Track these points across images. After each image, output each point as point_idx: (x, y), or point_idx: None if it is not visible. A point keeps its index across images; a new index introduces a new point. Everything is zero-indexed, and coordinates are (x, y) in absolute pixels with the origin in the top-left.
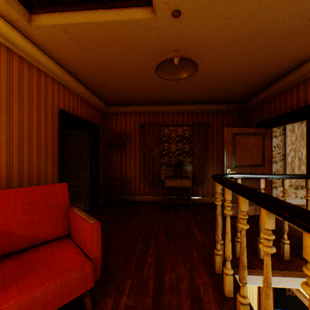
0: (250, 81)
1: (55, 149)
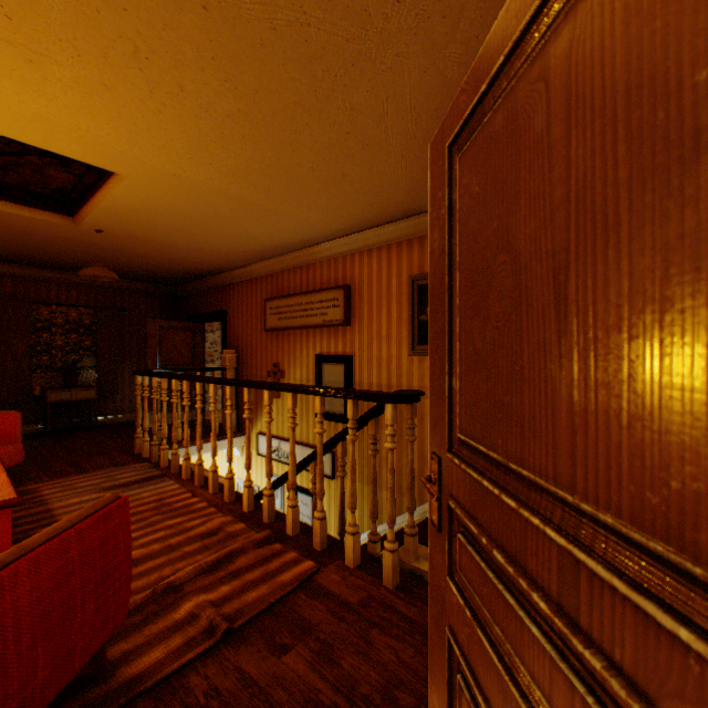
0: (178, 273)
1: None
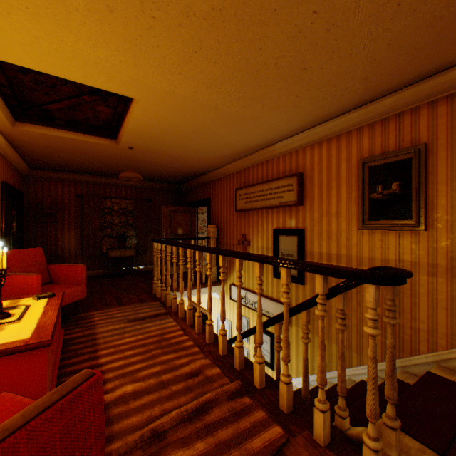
0: (180, 175)
1: (0, 221)
